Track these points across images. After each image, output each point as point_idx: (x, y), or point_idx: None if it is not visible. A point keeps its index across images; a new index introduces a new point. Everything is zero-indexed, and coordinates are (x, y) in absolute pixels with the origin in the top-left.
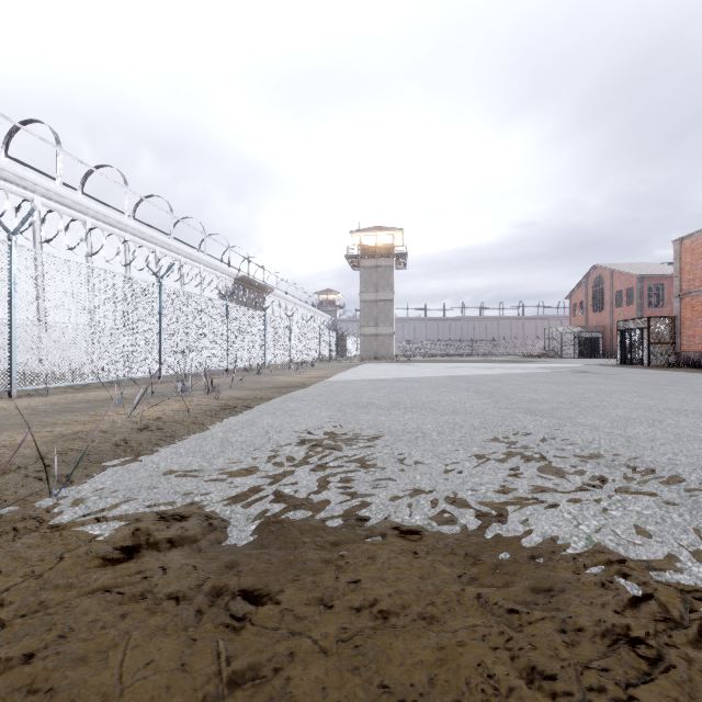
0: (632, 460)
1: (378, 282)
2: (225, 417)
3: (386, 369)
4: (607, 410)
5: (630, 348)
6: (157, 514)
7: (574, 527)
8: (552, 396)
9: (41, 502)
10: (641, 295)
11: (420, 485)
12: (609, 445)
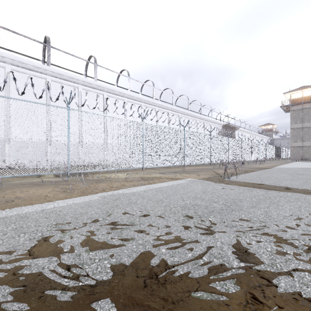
0: None
1: (304, 117)
2: (250, 173)
3: (310, 164)
4: None
5: None
6: (260, 182)
7: None
8: None
9: (235, 179)
10: None
11: None
12: None
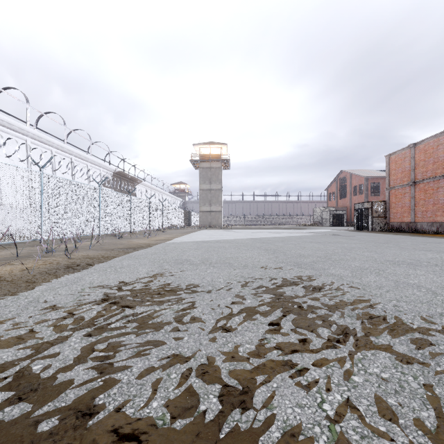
0: (368, 308)
1: (212, 177)
2: (60, 275)
3: (213, 233)
4: (348, 262)
5: (361, 220)
6: None
7: (317, 406)
8: (314, 252)
9: None
10: (367, 189)
11: (183, 349)
12: (350, 294)
